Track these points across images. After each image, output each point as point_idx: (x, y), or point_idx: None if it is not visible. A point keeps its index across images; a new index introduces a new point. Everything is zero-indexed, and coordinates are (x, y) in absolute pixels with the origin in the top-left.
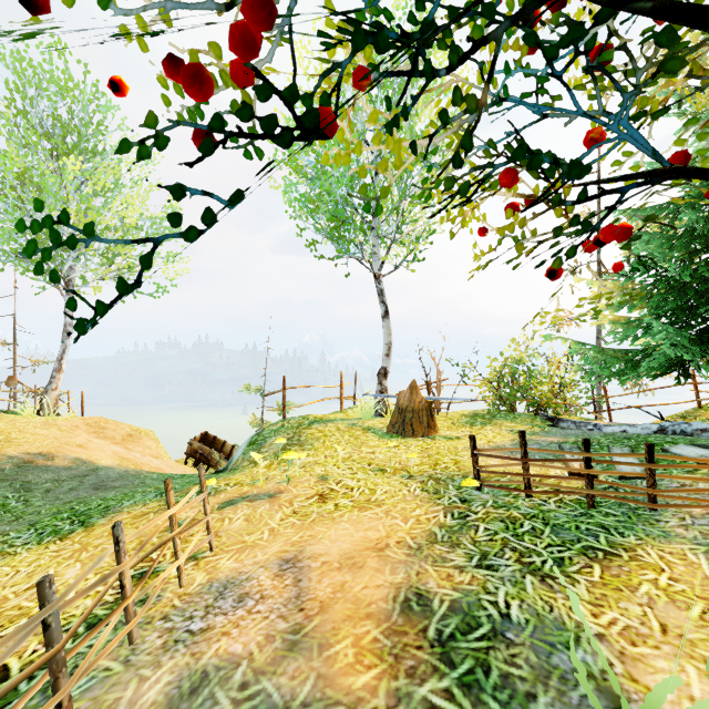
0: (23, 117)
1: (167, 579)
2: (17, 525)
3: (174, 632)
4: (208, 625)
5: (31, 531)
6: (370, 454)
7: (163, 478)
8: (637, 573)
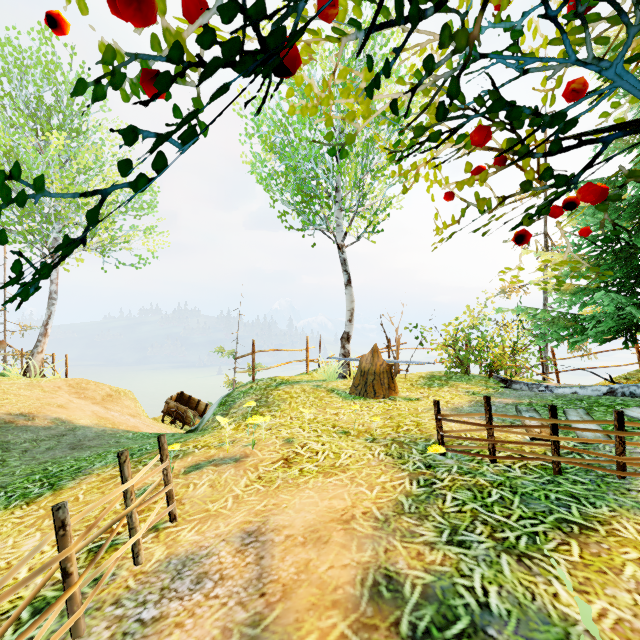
0: (10, 99)
1: (125, 554)
2: None
3: (124, 621)
4: (161, 613)
5: (1, 494)
6: (334, 416)
7: (138, 437)
8: (618, 551)
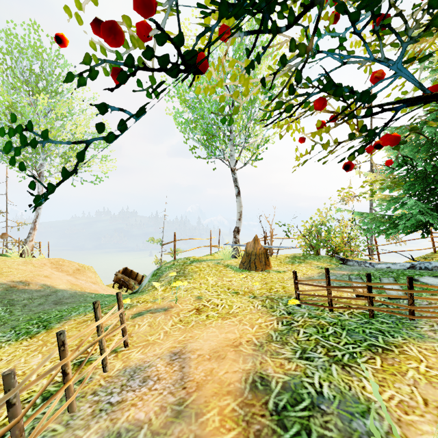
0: (11, 71)
1: (97, 366)
2: (3, 328)
3: (99, 403)
4: (122, 398)
5: (12, 332)
6: (229, 282)
7: (98, 296)
8: (405, 363)
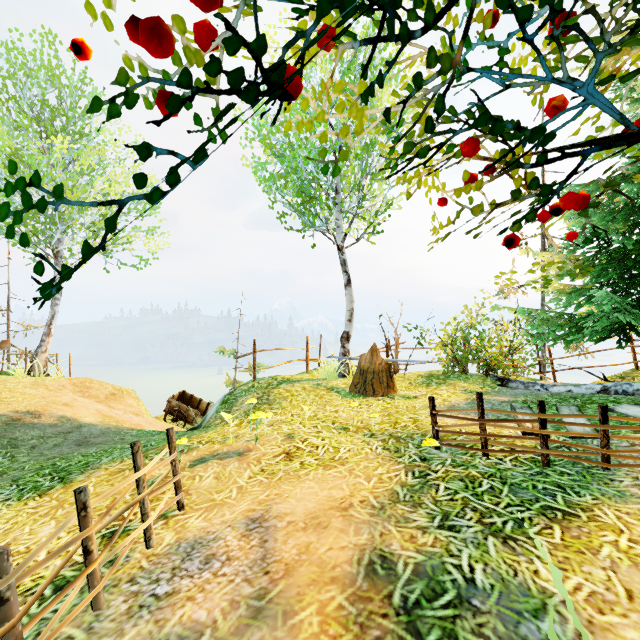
0: (15, 102)
1: (137, 539)
2: (0, 481)
3: (139, 596)
4: (174, 589)
5: (13, 487)
6: (334, 413)
7: (142, 434)
8: (597, 534)
